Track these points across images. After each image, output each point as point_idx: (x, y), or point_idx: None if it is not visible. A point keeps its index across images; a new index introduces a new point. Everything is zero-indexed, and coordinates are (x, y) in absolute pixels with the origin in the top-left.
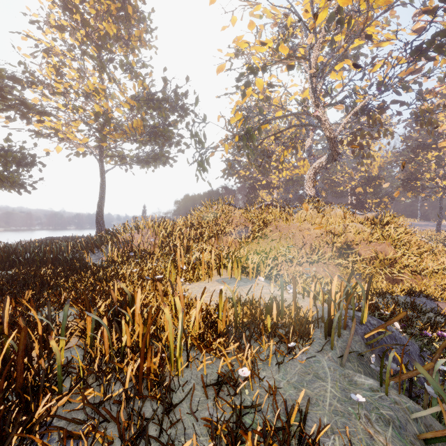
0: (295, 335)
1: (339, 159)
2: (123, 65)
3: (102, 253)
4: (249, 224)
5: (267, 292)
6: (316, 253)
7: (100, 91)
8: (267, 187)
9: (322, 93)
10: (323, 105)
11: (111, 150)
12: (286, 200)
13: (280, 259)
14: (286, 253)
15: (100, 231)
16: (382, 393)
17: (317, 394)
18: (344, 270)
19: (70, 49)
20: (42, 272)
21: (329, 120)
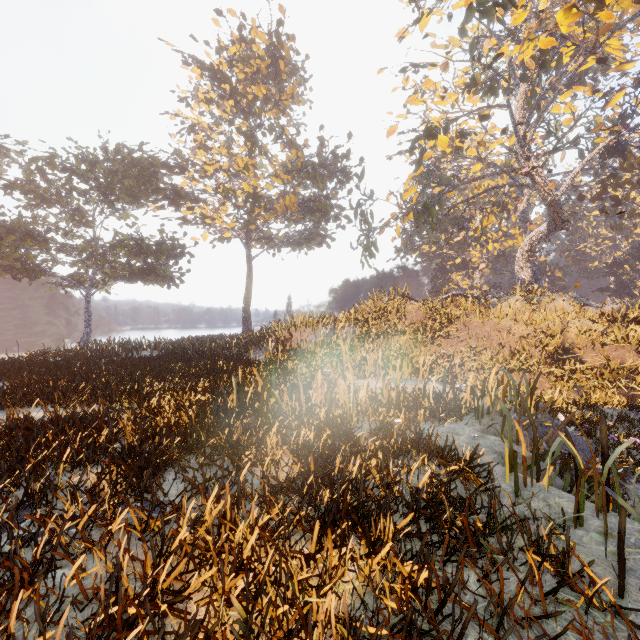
0: (450, 416)
1: (567, 228)
2: (273, 130)
3: (261, 351)
4: (429, 320)
5: (437, 390)
6: (518, 358)
7: (250, 168)
8: (463, 267)
9: (533, 141)
10: (537, 157)
11: (256, 230)
12: (493, 286)
13: (468, 365)
14: (475, 357)
15: (247, 329)
16: (502, 442)
17: (451, 440)
18: (558, 381)
19: (218, 122)
20: (219, 364)
21: (546, 177)
